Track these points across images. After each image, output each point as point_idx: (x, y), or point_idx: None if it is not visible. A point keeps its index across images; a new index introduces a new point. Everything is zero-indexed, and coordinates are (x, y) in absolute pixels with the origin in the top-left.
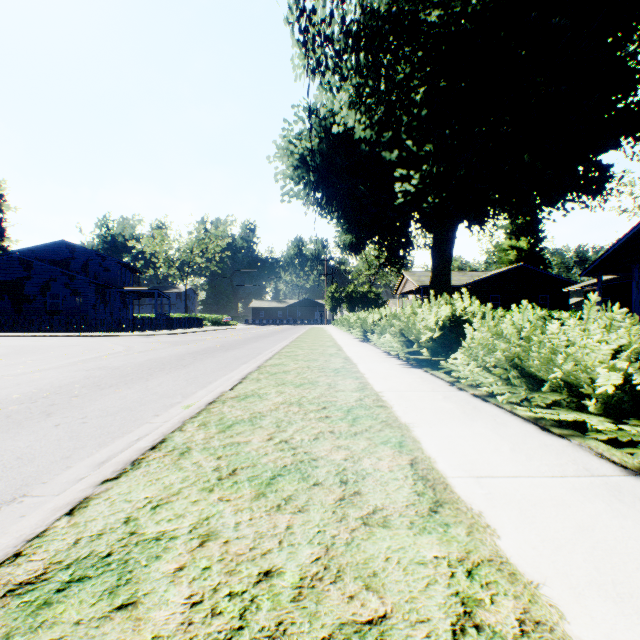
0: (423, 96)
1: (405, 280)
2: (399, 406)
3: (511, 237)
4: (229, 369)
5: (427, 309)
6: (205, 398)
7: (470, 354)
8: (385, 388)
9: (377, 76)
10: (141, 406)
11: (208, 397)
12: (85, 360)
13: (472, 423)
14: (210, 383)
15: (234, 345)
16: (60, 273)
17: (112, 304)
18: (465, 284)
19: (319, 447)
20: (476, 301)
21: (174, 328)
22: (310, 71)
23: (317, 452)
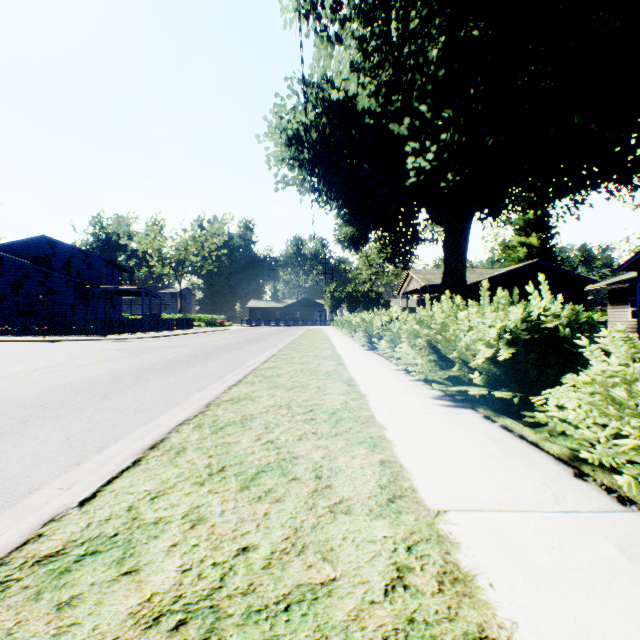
0: (439, 54)
1: (409, 278)
2: None
3: (520, 233)
4: (167, 404)
5: (476, 310)
6: None
7: (633, 413)
8: (443, 491)
9: (387, 13)
10: None
11: None
12: None
13: None
14: (99, 449)
15: (210, 354)
16: (34, 270)
17: (96, 304)
18: (475, 282)
19: None
20: (559, 298)
21: (160, 330)
22: (303, 16)
23: None
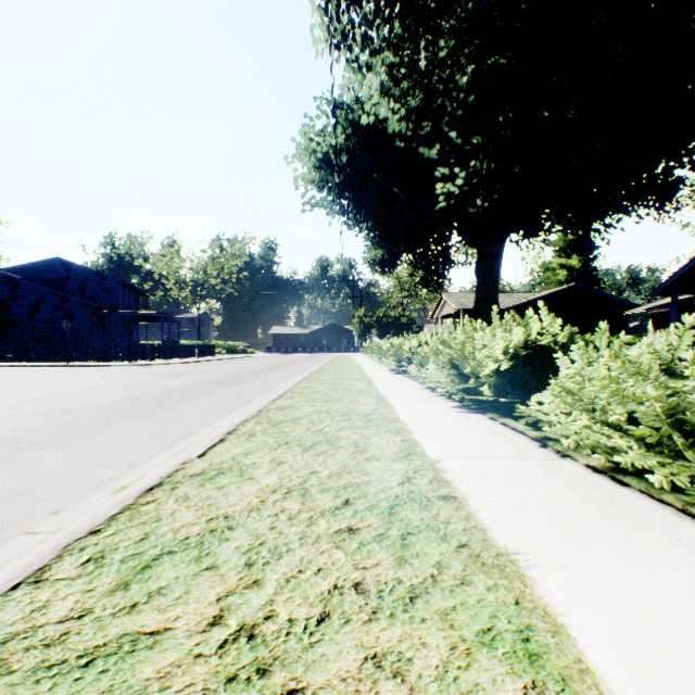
0: (469, 80)
1: (442, 302)
2: (478, 497)
3: (560, 255)
4: (221, 413)
5: (489, 332)
6: (148, 476)
7: (575, 399)
8: (443, 452)
9: (416, 47)
10: (45, 488)
11: (154, 474)
12: (39, 399)
13: (641, 551)
14: (184, 438)
15: (242, 377)
16: (51, 294)
17: (113, 329)
18: (511, 307)
19: (328, 664)
20: (557, 321)
21: (181, 356)
22: (334, 46)
23: (321, 694)
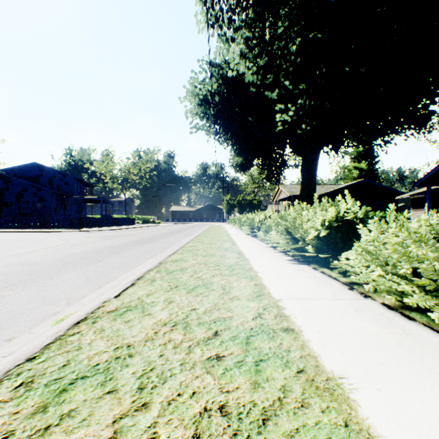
0: (297, 48)
1: (280, 191)
2: (310, 329)
3: (354, 161)
4: (135, 264)
5: (311, 210)
6: (77, 312)
7: (373, 257)
8: (283, 293)
9: (263, 26)
10: (6, 320)
11: (82, 310)
12: (17, 254)
13: (434, 376)
14: (108, 282)
15: (151, 239)
16: (30, 185)
17: (70, 208)
18: (323, 194)
19: None
20: (357, 203)
21: (113, 225)
22: (210, 25)
23: None
